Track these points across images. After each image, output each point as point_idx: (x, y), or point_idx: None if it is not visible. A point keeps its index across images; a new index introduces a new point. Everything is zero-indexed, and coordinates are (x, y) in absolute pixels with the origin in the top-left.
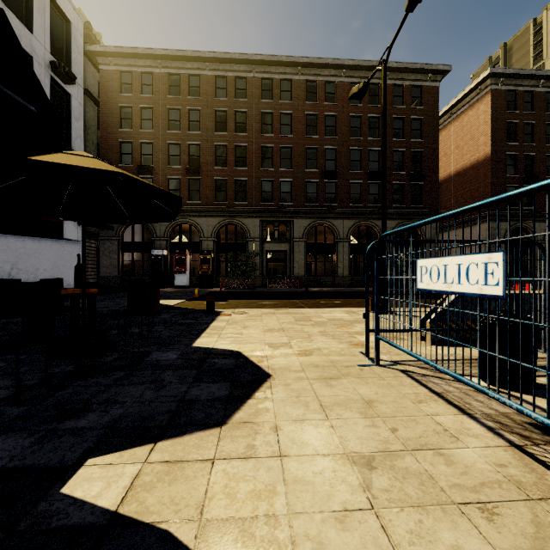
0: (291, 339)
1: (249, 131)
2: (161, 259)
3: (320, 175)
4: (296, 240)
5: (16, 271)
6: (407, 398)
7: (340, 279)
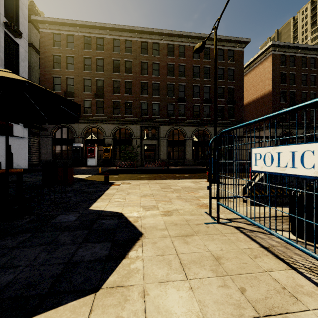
0: (158, 202)
1: (133, 73)
2: (79, 149)
3: (175, 100)
4: (162, 138)
5: None
6: (245, 253)
7: (187, 161)
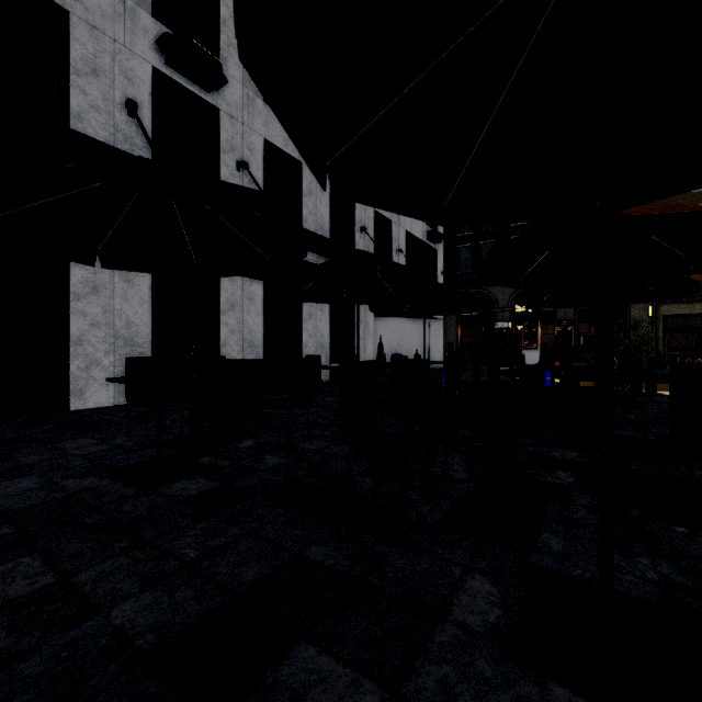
0: None
1: None
2: (507, 334)
3: None
4: None
5: (399, 348)
6: None
7: None
